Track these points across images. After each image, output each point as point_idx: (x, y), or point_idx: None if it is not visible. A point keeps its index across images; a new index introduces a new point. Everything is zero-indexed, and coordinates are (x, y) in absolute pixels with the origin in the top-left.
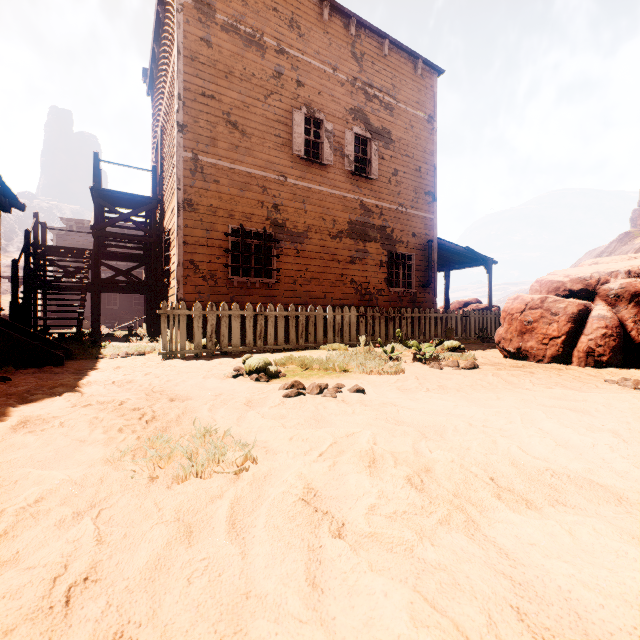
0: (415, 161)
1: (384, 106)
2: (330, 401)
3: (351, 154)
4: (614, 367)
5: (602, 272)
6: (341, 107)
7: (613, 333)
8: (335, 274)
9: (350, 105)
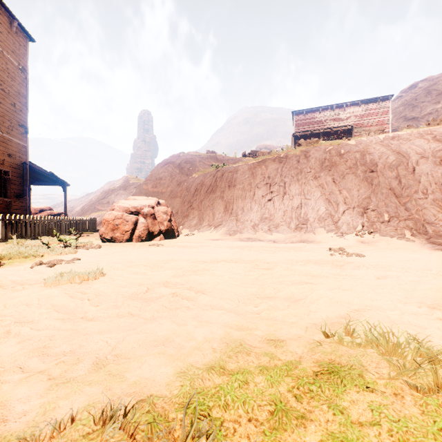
0: (11, 97)
1: None
2: (76, 264)
3: None
4: (147, 241)
5: (142, 205)
6: None
7: (147, 228)
8: None
9: None
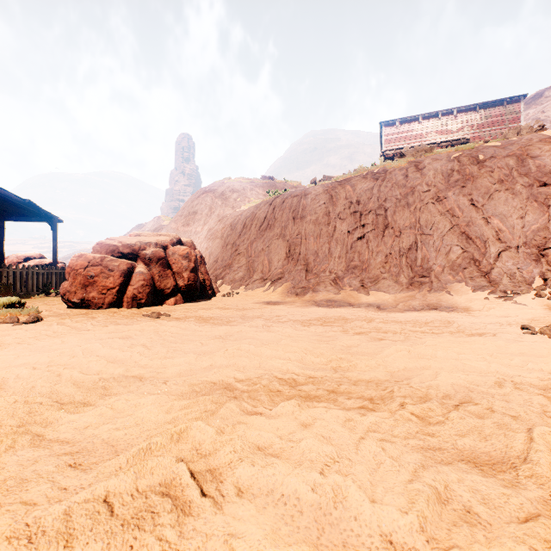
0: None
1: None
2: None
3: None
4: (149, 306)
5: (142, 242)
6: None
7: (148, 283)
8: None
9: None
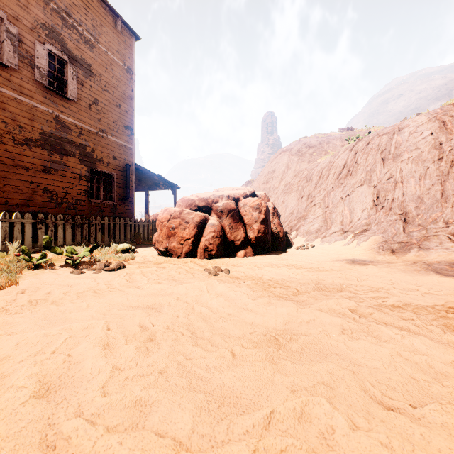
0: (116, 98)
1: (84, 40)
2: None
3: (44, 68)
4: (219, 257)
5: (216, 195)
6: (30, 17)
7: (218, 235)
8: (22, 181)
9: (43, 20)
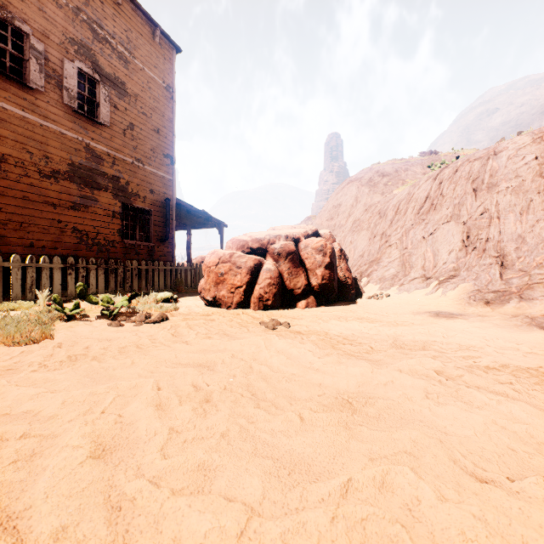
0: (153, 122)
1: (118, 55)
2: None
3: (73, 89)
4: (276, 309)
5: (272, 235)
6: (58, 31)
7: (275, 282)
8: (49, 219)
9: (72, 34)
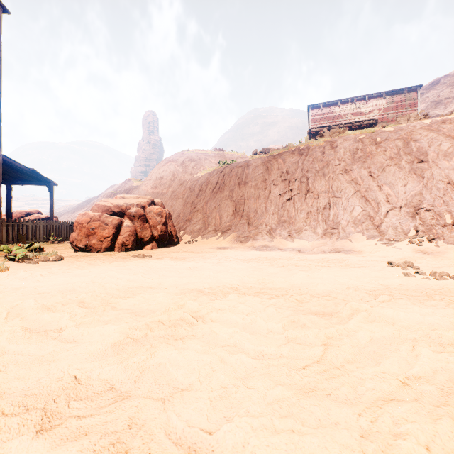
0: None
1: None
2: None
3: None
4: (133, 250)
5: (128, 203)
6: None
7: (133, 234)
8: None
9: None
